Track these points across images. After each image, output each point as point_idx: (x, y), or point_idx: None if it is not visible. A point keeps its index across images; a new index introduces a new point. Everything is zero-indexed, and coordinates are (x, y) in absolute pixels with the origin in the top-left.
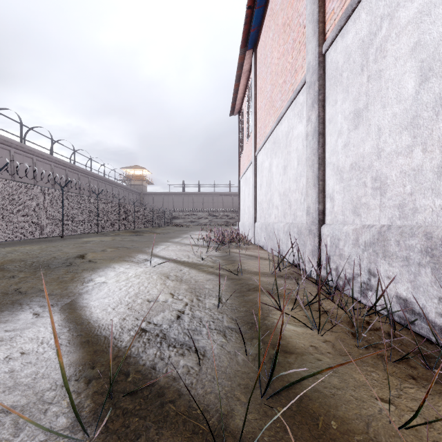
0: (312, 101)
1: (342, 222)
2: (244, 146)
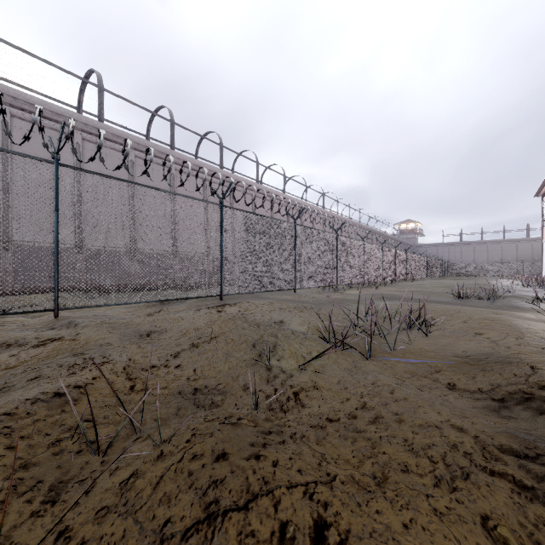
0: None
1: None
2: None
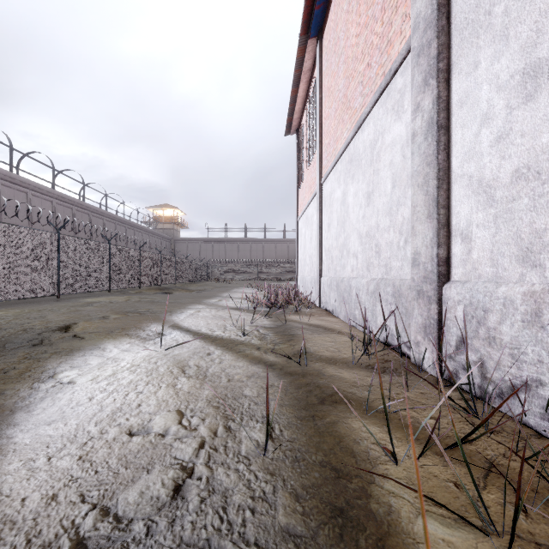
0: (424, 77)
1: (493, 279)
2: (304, 174)
